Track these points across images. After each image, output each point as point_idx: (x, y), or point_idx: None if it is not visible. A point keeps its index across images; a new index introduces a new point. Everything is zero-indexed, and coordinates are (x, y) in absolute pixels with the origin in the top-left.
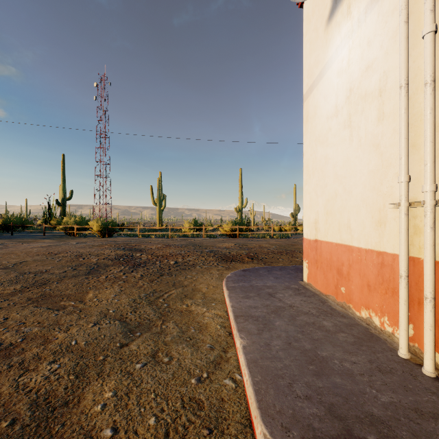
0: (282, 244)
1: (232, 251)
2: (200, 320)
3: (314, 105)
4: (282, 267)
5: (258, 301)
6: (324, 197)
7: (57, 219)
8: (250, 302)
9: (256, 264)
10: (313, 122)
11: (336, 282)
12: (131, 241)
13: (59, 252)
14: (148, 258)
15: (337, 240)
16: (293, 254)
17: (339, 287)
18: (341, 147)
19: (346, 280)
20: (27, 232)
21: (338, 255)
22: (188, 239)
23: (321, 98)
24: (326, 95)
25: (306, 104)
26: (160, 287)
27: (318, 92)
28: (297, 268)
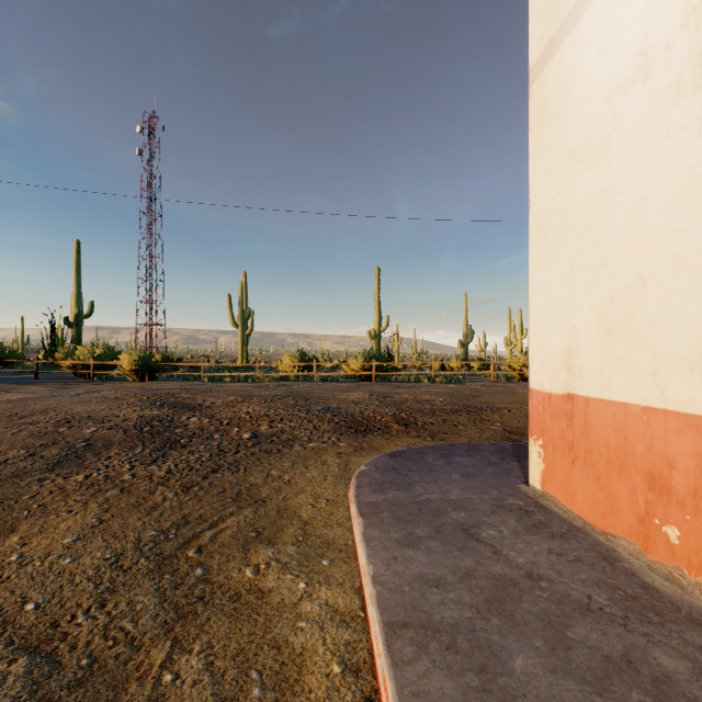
0: (455, 394)
1: (367, 409)
2: (285, 635)
3: (564, 78)
4: (471, 445)
5: (440, 557)
6: (597, 292)
7: (65, 349)
8: (421, 560)
9: (417, 438)
10: (559, 120)
11: (643, 507)
12: (185, 389)
13: (31, 413)
14: (201, 426)
15: (649, 399)
16: (481, 415)
17: (657, 524)
18: (663, 152)
19: (684, 509)
20: (11, 373)
21: (652, 439)
22: (288, 385)
23: (587, 53)
24: (604, 39)
25: (537, 86)
26: (200, 507)
27: (577, 42)
28: (501, 449)
